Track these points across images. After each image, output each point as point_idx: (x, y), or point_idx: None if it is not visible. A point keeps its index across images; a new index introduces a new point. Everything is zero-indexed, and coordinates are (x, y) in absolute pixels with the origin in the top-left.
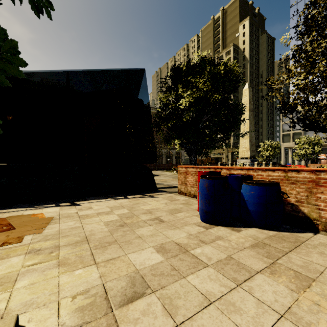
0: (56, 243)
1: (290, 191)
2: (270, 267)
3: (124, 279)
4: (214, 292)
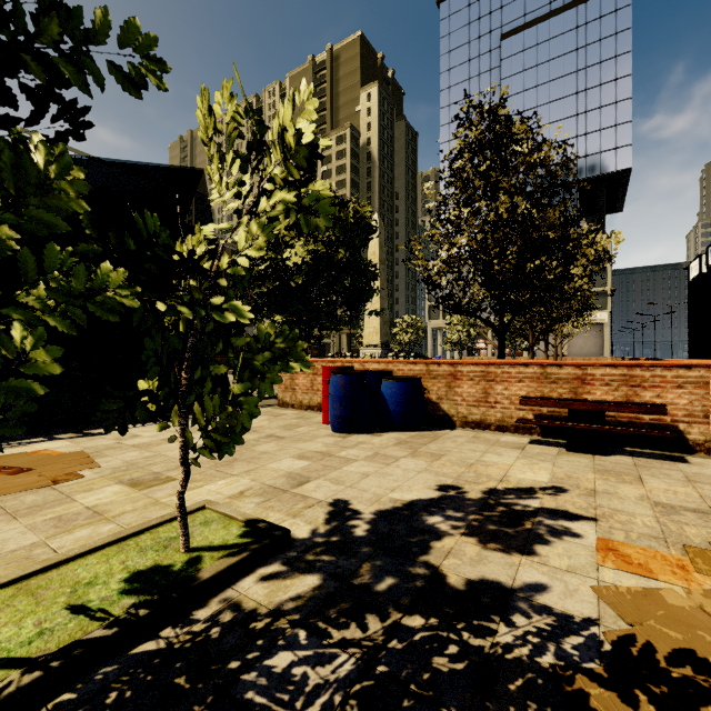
0: (149, 471)
1: (432, 388)
2: (412, 454)
3: (281, 478)
4: (370, 471)
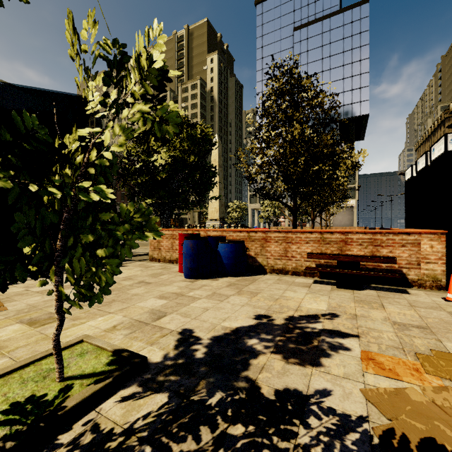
0: (45, 312)
1: (251, 247)
2: (238, 292)
3: (145, 313)
4: (209, 306)
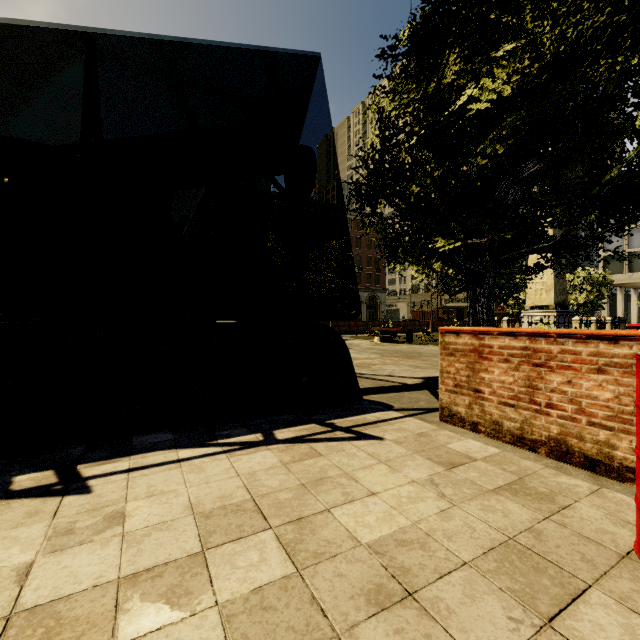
0: None
1: None
2: None
3: None
4: None
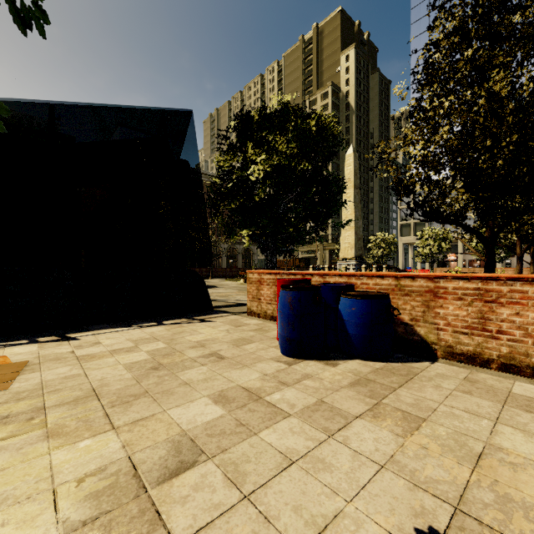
0: (38, 404)
1: (404, 306)
2: (373, 409)
3: (163, 446)
4: (298, 448)
